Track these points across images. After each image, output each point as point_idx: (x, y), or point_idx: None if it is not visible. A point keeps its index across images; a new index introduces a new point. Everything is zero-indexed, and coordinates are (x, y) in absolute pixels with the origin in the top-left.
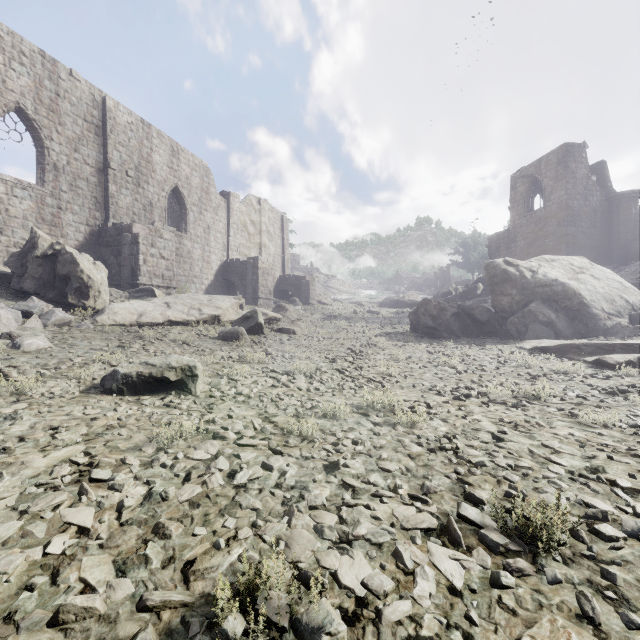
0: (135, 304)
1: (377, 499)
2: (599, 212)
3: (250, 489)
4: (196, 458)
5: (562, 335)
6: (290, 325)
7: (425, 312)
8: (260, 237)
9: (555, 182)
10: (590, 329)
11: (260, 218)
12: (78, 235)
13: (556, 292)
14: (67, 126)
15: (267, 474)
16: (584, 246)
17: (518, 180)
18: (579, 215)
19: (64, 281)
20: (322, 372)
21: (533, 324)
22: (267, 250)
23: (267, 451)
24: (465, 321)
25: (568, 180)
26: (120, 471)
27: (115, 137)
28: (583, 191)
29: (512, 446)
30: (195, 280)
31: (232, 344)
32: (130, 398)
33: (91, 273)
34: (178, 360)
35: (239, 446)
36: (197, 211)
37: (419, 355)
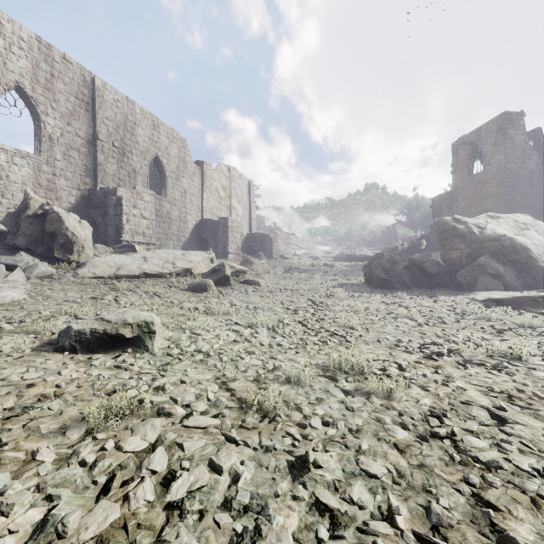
0: (115, 258)
1: (368, 539)
2: (536, 174)
3: (187, 511)
4: (127, 450)
5: (511, 287)
6: (255, 277)
7: (378, 265)
8: (230, 200)
9: (495, 147)
10: (538, 281)
11: (230, 184)
12: (70, 198)
13: (504, 246)
14: (61, 103)
15: (214, 480)
16: (522, 205)
17: (459, 147)
18: (517, 177)
19: (52, 238)
20: (284, 324)
21: (482, 276)
22: (236, 211)
23: (219, 436)
24: (416, 273)
25: (507, 145)
26: (24, 473)
27: (103, 112)
28: (521, 155)
29: (521, 431)
30: (173, 237)
31: (200, 295)
32: (81, 357)
33: (75, 230)
34: (135, 316)
35: (186, 427)
36: (175, 177)
37: (376, 306)
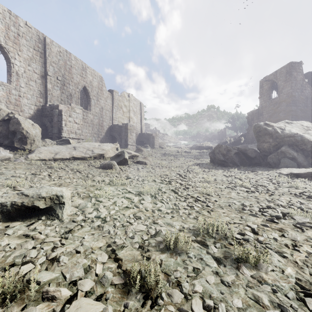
0: (55, 147)
1: None
2: (309, 98)
3: None
4: None
5: (301, 165)
6: (143, 159)
7: (219, 152)
8: (129, 113)
9: (285, 83)
10: None
11: (129, 104)
12: (30, 111)
13: (297, 140)
14: (24, 52)
15: None
16: (301, 117)
17: (264, 82)
18: (298, 100)
19: (14, 134)
20: (162, 192)
21: (283, 159)
22: (133, 120)
23: None
24: (242, 157)
25: (292, 81)
26: None
27: (51, 59)
28: (300, 87)
29: None
30: (95, 135)
31: (108, 171)
32: (0, 226)
33: (29, 129)
34: (48, 191)
35: None
36: (96, 99)
37: (220, 178)
